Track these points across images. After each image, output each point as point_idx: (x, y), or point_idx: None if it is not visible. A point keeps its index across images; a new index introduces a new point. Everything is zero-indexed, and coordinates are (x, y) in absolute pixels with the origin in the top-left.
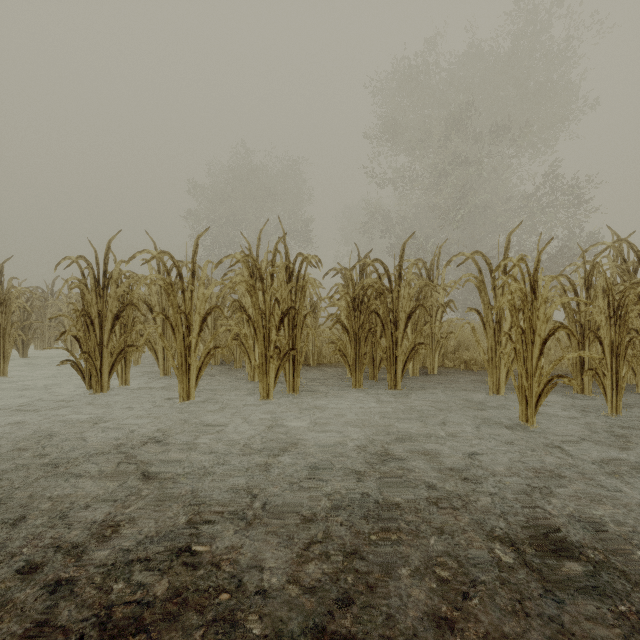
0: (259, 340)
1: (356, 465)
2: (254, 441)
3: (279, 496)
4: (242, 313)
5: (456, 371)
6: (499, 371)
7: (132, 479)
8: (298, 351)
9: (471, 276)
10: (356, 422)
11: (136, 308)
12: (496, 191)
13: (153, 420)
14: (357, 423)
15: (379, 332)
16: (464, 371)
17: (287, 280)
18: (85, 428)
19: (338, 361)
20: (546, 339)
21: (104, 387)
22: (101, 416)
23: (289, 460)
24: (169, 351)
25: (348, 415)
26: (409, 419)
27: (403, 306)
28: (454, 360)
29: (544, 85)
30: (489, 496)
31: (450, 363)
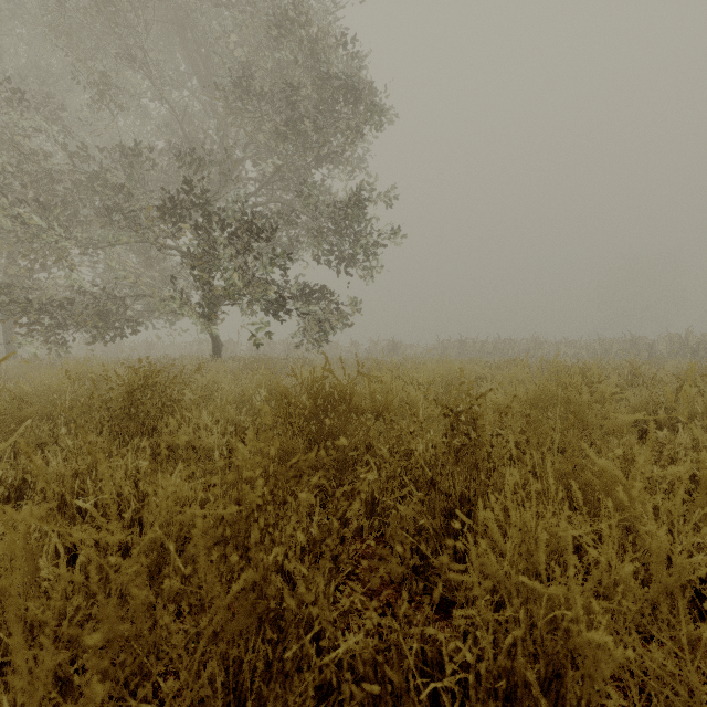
0: None
1: None
2: None
3: None
4: None
5: None
6: None
7: None
8: None
9: None
10: None
11: None
12: None
13: None
14: None
15: None
16: None
17: None
18: None
19: None
20: None
21: None
22: None
23: None
24: None
25: None
26: None
27: None
28: None
29: None
30: None
31: None
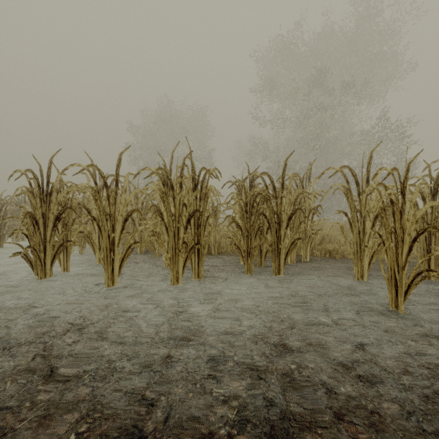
0: (170, 237)
1: (253, 357)
2: (161, 328)
3: (178, 401)
4: (156, 215)
5: (323, 259)
6: (363, 261)
7: (37, 377)
8: (202, 245)
9: (340, 185)
10: (250, 307)
11: (73, 211)
12: (343, 129)
13: (79, 305)
14: (251, 308)
15: (265, 230)
16: (329, 259)
17: (193, 188)
18: (18, 314)
19: (233, 251)
20: (415, 238)
21: (47, 274)
22: (36, 301)
23: (191, 351)
24: (96, 246)
25: (243, 300)
26: (294, 304)
27: (285, 209)
28: (320, 250)
29: (377, 54)
30: (391, 401)
31: (317, 252)
